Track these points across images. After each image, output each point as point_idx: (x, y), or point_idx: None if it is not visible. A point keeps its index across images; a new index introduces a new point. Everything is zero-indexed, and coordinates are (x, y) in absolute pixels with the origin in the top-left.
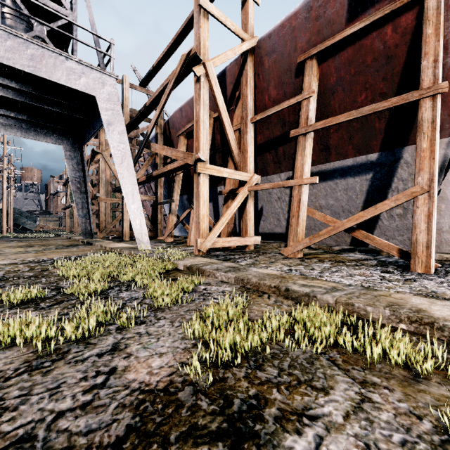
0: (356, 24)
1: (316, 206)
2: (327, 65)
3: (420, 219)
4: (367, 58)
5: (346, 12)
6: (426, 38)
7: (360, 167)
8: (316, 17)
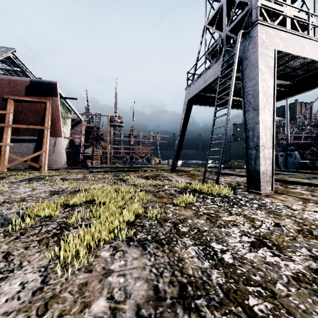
0: (28, 98)
1: (13, 152)
2: (18, 103)
3: (43, 158)
4: (32, 109)
5: (25, 92)
6: (46, 114)
7: (32, 140)
8: (13, 86)
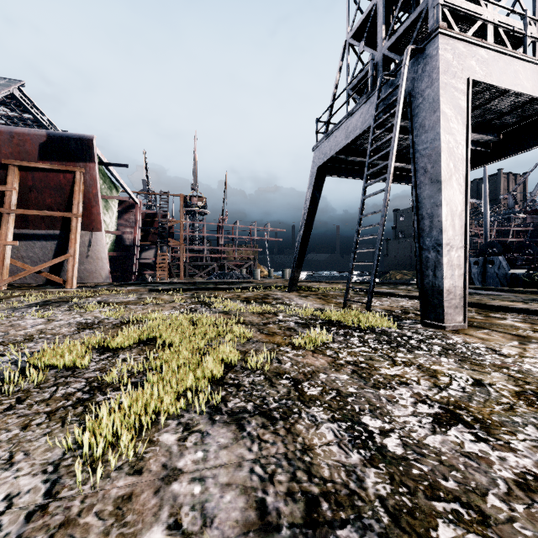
0: (44, 164)
1: (18, 256)
2: (26, 174)
3: (70, 267)
4: (51, 183)
5: (39, 154)
6: (76, 191)
7: (50, 236)
8: (17, 144)
